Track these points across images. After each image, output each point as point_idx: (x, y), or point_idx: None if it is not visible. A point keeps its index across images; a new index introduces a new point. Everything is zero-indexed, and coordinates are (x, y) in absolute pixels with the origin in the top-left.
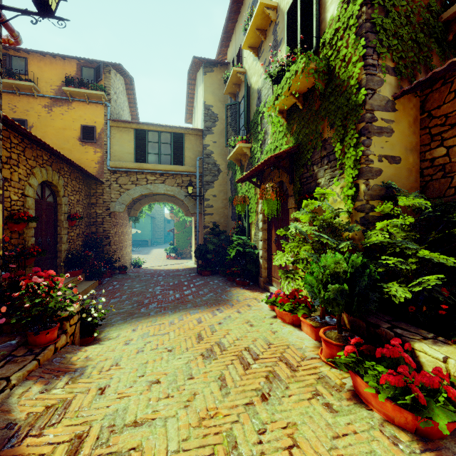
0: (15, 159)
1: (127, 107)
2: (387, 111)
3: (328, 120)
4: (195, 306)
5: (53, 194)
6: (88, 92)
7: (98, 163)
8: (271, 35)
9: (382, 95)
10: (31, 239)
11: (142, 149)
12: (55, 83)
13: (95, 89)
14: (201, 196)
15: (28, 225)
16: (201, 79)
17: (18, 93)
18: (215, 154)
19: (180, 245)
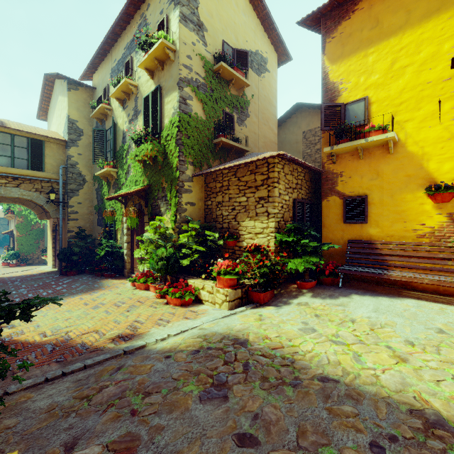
0: None
1: None
2: (189, 182)
3: (165, 178)
4: (73, 294)
5: None
6: None
7: None
8: (133, 100)
9: (187, 174)
10: None
11: None
12: None
13: None
14: (65, 202)
15: None
16: (63, 91)
17: None
18: (80, 165)
19: (25, 250)
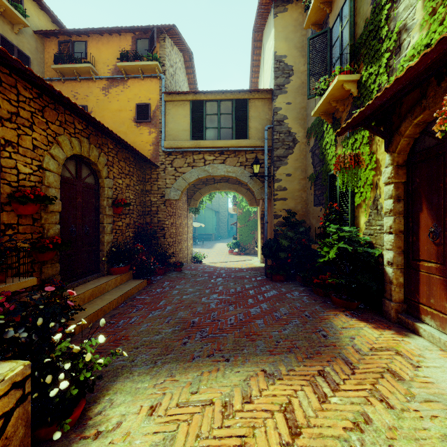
0: (26, 118)
1: (186, 89)
2: None
3: None
4: (272, 352)
5: (93, 174)
6: (141, 64)
7: (153, 145)
8: None
9: None
10: (54, 227)
11: (199, 124)
12: (111, 62)
13: (148, 60)
14: (271, 176)
15: (48, 208)
16: (269, 28)
17: (79, 79)
18: (289, 119)
19: (243, 240)
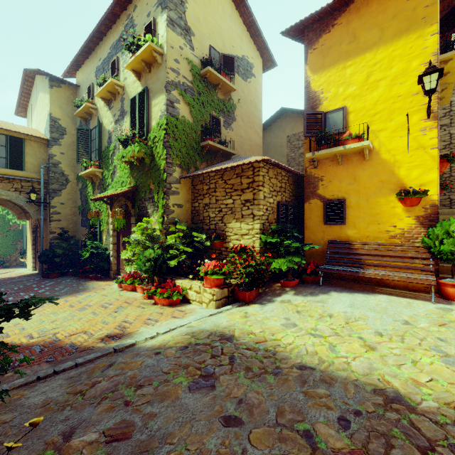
0: None
1: None
2: (177, 184)
3: (152, 180)
4: (57, 296)
5: None
6: None
7: None
8: (119, 101)
9: (174, 176)
10: None
11: None
12: None
13: None
14: (47, 203)
15: None
16: (45, 87)
17: None
18: (63, 164)
19: (1, 252)
